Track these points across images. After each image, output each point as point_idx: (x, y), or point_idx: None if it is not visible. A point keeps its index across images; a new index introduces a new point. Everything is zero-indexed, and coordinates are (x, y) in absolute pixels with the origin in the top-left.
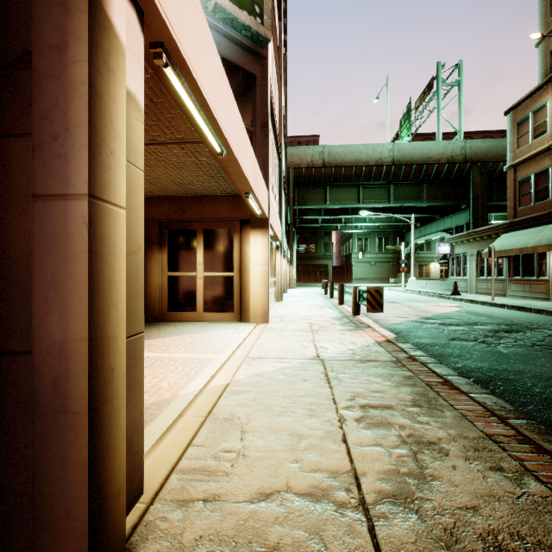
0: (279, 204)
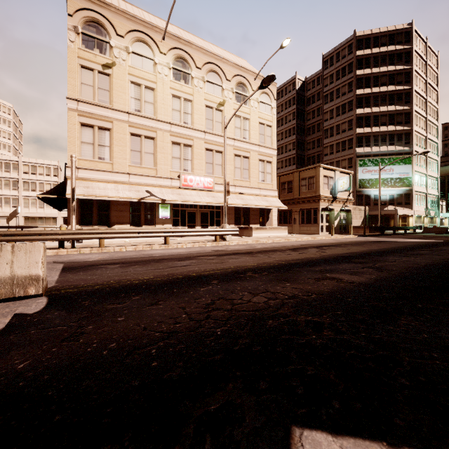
0: (425, 205)
